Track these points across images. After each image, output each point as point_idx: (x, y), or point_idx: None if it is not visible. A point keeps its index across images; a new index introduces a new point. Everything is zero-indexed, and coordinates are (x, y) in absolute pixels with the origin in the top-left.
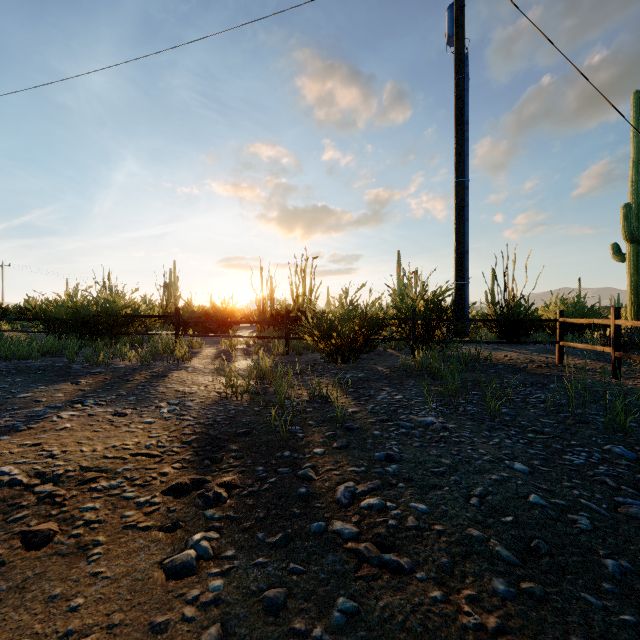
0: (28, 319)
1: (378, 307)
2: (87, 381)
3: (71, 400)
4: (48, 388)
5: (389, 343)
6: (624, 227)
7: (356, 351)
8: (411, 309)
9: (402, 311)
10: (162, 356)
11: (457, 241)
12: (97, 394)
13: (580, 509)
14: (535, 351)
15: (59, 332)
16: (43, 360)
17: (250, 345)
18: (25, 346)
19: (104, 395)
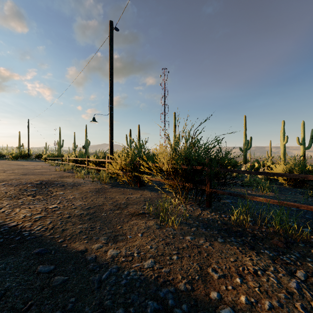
0: None
1: (19, 155)
2: None
3: None
4: None
5: (20, 159)
6: (57, 144)
7: (16, 159)
8: (23, 155)
9: (22, 155)
10: None
11: (28, 149)
12: None
13: (27, 161)
14: (40, 159)
15: None
16: None
17: None
18: None
19: None
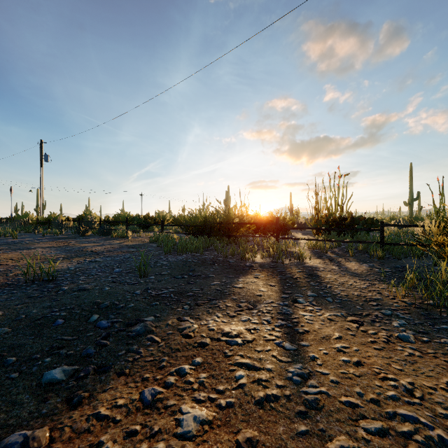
0: (179, 225)
1: None
2: (260, 275)
3: (282, 296)
4: (245, 281)
5: None
6: None
7: None
8: None
9: None
10: (285, 255)
11: None
12: (291, 291)
13: None
14: None
15: (196, 234)
16: (205, 254)
17: (331, 247)
18: (194, 244)
19: (300, 294)
